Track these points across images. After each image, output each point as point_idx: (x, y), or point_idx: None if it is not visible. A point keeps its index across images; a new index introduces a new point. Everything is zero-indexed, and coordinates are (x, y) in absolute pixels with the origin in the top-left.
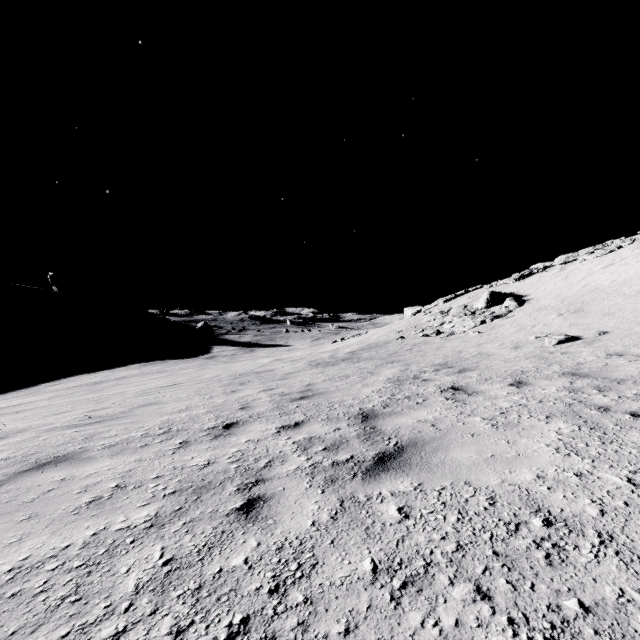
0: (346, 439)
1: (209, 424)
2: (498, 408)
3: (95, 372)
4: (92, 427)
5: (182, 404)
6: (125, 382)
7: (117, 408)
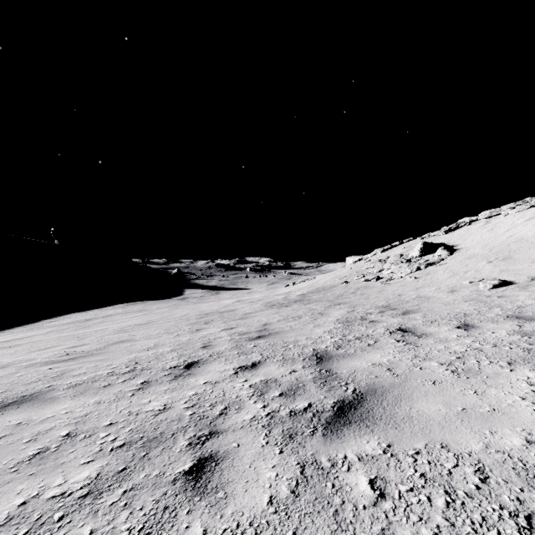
0: (302, 383)
1: (172, 363)
2: (453, 352)
3: (87, 311)
4: (66, 364)
5: (151, 342)
6: (110, 319)
7: (94, 345)
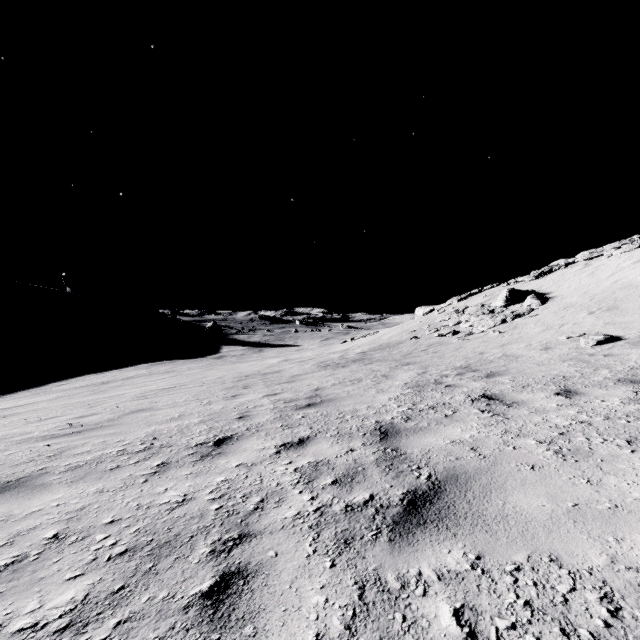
0: (362, 466)
1: (199, 438)
2: (553, 426)
3: (104, 372)
4: (68, 439)
5: (176, 411)
6: (130, 383)
7: (106, 414)
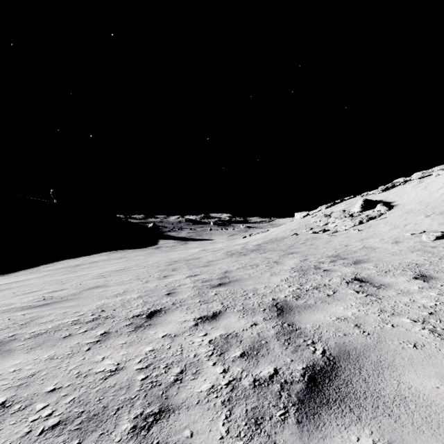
0: (265, 340)
1: (135, 311)
2: (421, 306)
3: (78, 257)
4: (39, 310)
5: (122, 288)
6: (95, 265)
7: (71, 290)
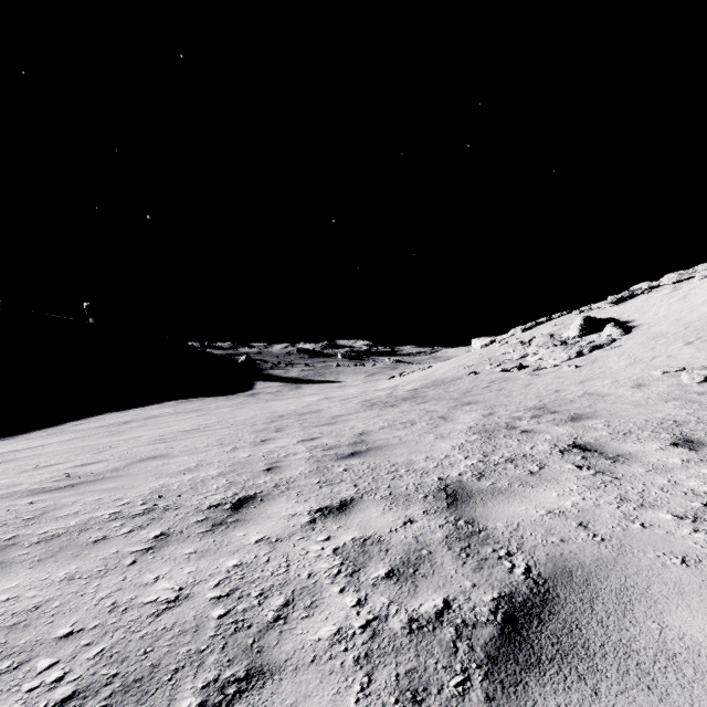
0: (427, 548)
1: (214, 498)
2: (689, 492)
3: (126, 410)
4: (58, 495)
5: (193, 459)
6: (153, 422)
7: (112, 462)
